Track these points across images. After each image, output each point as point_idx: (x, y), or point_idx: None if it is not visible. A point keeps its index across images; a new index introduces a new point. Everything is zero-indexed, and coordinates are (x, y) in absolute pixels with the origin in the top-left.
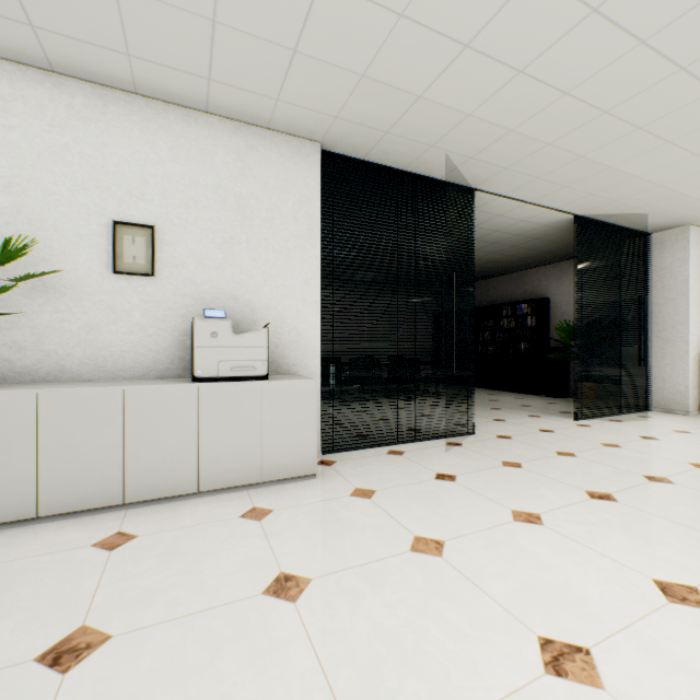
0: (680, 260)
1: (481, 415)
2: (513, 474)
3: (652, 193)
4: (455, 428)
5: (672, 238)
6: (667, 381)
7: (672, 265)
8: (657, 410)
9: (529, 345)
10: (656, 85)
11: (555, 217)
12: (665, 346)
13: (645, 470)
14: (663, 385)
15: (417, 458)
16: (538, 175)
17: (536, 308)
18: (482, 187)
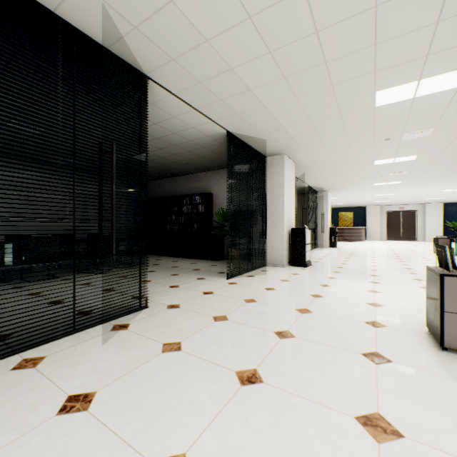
0: (280, 175)
1: (162, 282)
2: (170, 364)
3: (271, 123)
4: (127, 306)
5: (276, 161)
6: (274, 247)
7: (276, 177)
8: (270, 265)
9: (201, 225)
10: (286, 1)
11: (215, 129)
12: (273, 226)
13: (275, 325)
14: (272, 250)
15: (56, 368)
16: (201, 79)
17: (205, 200)
18: (155, 77)
